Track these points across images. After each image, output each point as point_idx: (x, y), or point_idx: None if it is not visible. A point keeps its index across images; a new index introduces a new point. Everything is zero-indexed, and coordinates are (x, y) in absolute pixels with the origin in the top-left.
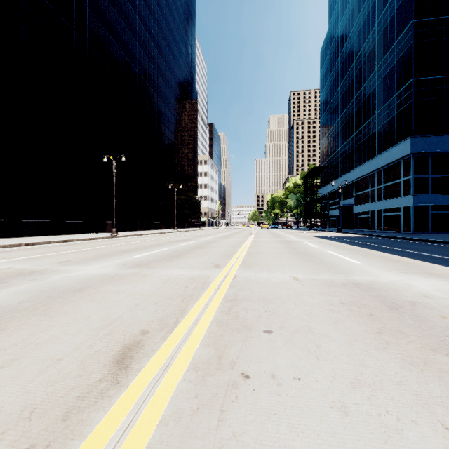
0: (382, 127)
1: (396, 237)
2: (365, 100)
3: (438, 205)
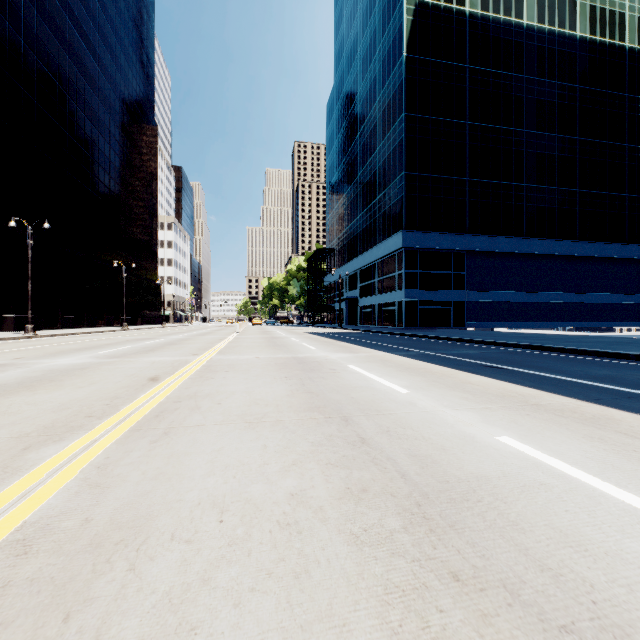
0: (381, 215)
1: (381, 332)
2: (368, 181)
3: (425, 301)
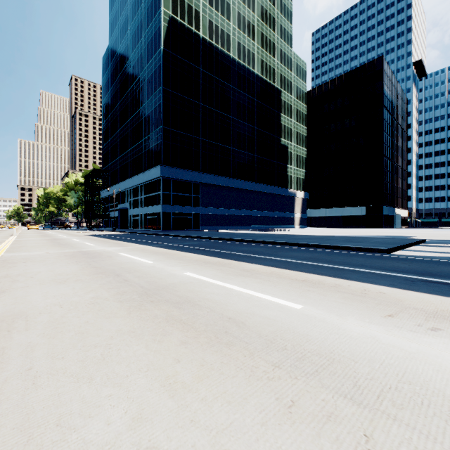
0: (146, 151)
1: (145, 233)
2: (136, 125)
3: (176, 213)
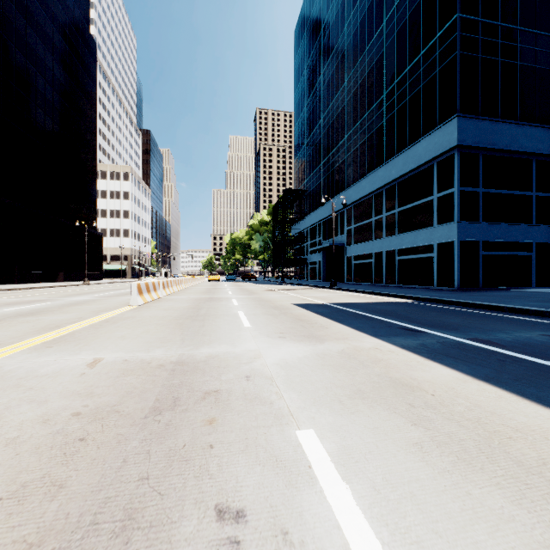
0: (395, 114)
1: (512, 308)
2: (364, 79)
3: (492, 242)
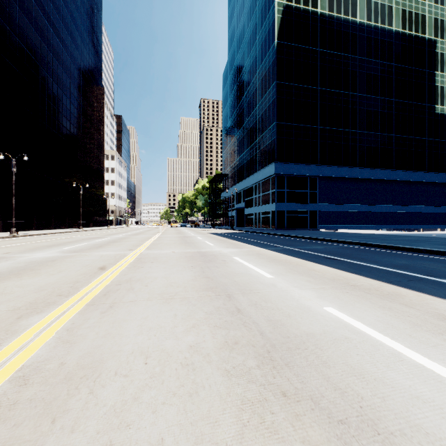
0: (260, 151)
1: (259, 232)
2: (251, 128)
3: (290, 211)
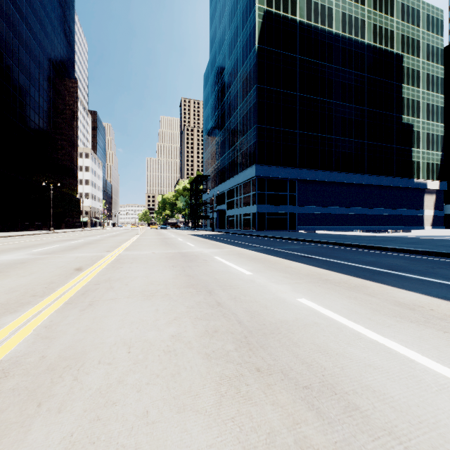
0: (241, 153)
1: (241, 234)
2: (232, 129)
3: (270, 212)
